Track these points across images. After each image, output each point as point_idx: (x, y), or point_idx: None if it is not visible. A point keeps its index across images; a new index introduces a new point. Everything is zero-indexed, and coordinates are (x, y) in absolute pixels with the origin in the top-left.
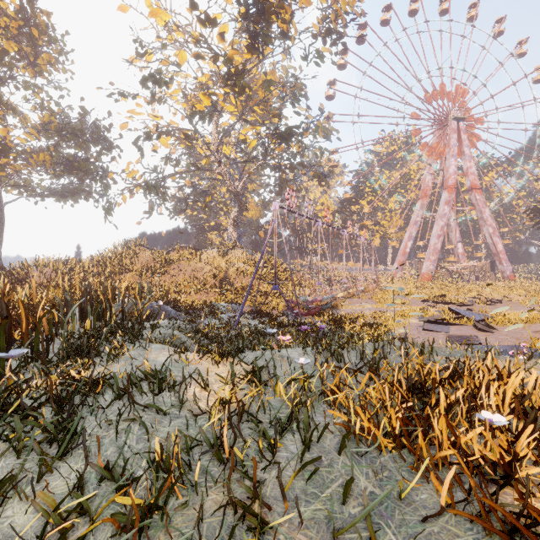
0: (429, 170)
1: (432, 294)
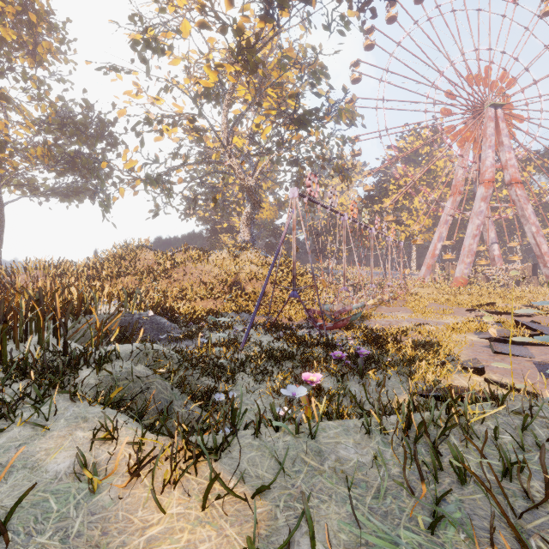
0: (462, 164)
1: (475, 301)
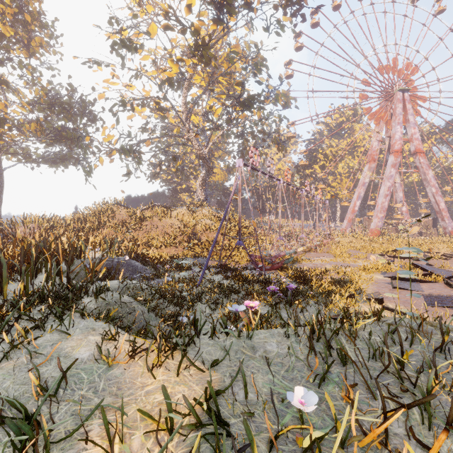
0: (376, 137)
1: (385, 248)
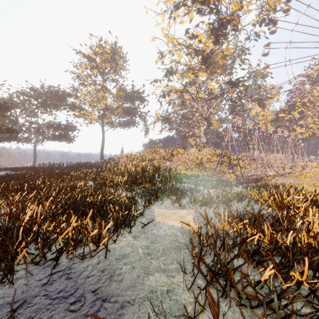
0: None
1: None
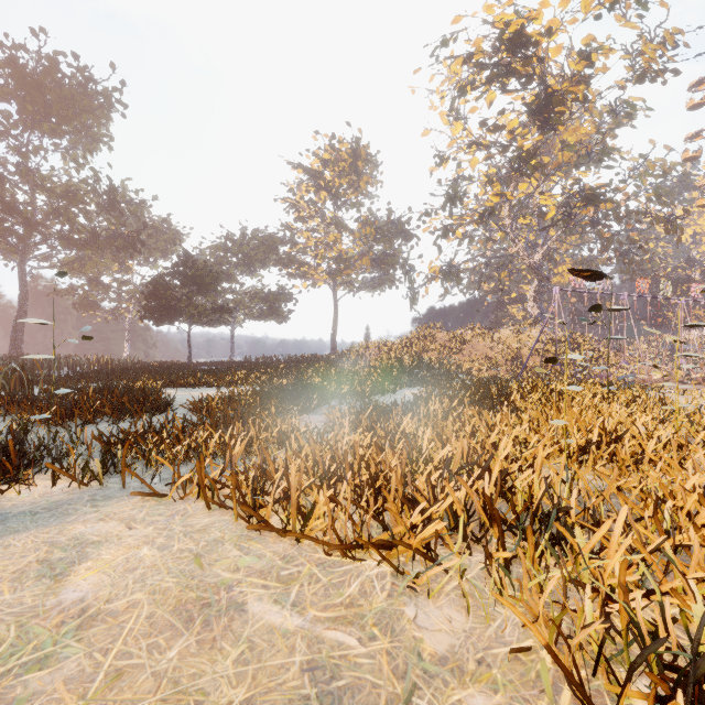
0: None
1: None
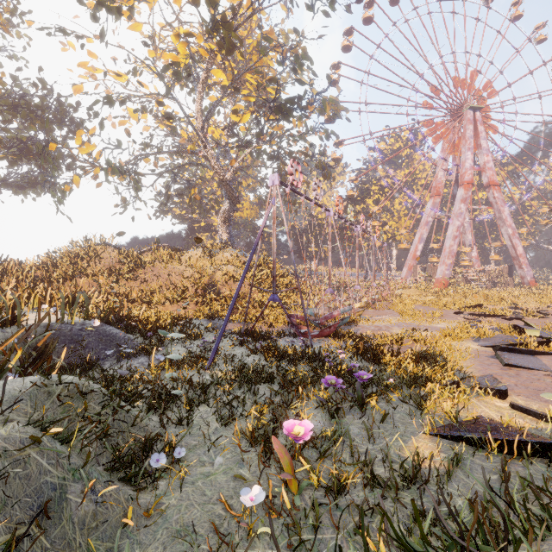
0: (442, 166)
1: (461, 303)
